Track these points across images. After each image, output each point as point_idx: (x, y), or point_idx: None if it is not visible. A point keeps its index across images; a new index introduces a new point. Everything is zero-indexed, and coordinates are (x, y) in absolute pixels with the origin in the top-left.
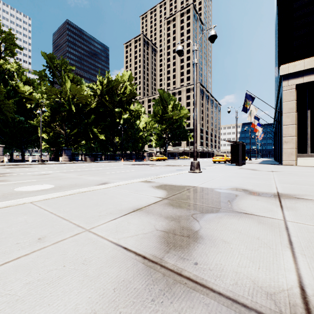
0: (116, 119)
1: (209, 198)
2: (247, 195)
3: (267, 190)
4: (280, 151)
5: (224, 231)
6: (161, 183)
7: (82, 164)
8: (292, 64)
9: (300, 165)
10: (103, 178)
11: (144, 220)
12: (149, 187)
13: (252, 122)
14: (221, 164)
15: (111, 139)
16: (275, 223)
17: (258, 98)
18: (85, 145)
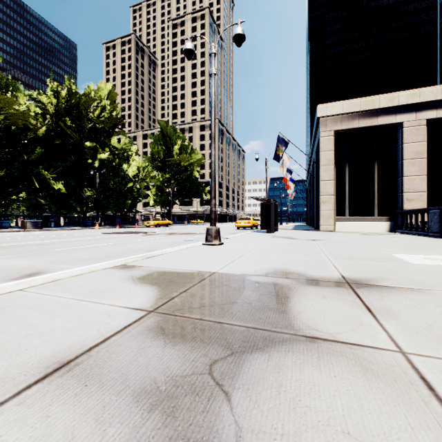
0: (87, 160)
1: (243, 302)
2: (303, 285)
3: (326, 272)
4: (316, 214)
5: (308, 437)
6: (152, 268)
7: (14, 233)
8: (331, 105)
9: (338, 230)
10: (39, 262)
11: (58, 425)
12: (125, 280)
13: (284, 176)
14: (247, 230)
15: (77, 191)
16: (395, 369)
17: (292, 144)
18: (24, 201)
